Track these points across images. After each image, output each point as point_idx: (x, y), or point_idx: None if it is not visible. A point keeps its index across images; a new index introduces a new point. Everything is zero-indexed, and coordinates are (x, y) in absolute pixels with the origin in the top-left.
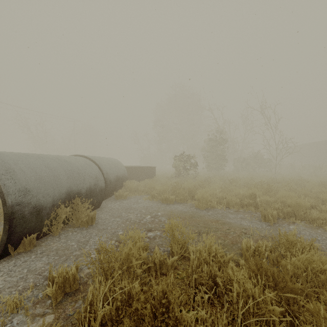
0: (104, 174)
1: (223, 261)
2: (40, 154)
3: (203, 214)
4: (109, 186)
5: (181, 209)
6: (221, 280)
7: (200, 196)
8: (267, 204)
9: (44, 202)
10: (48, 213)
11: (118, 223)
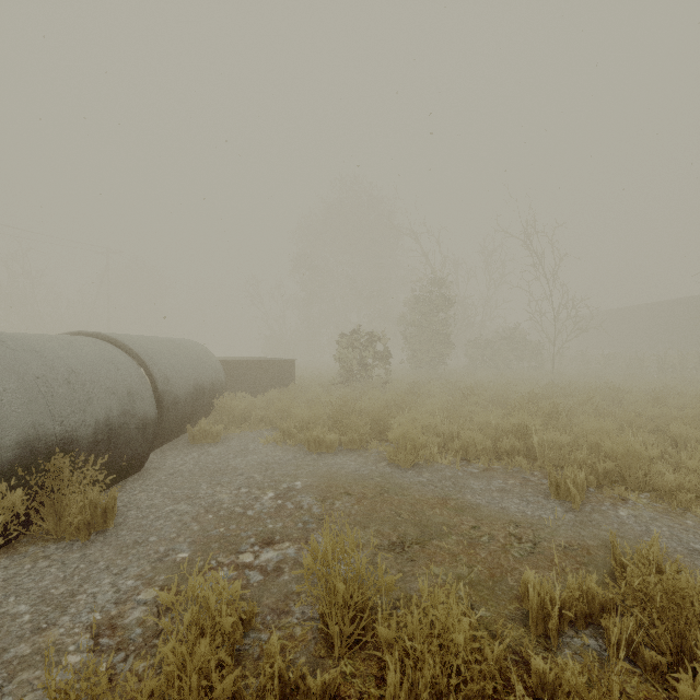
0: (158, 383)
1: (491, 691)
2: None
3: (409, 483)
4: (173, 411)
5: (353, 469)
6: None
7: (400, 435)
8: (556, 451)
9: None
10: None
11: (184, 519)
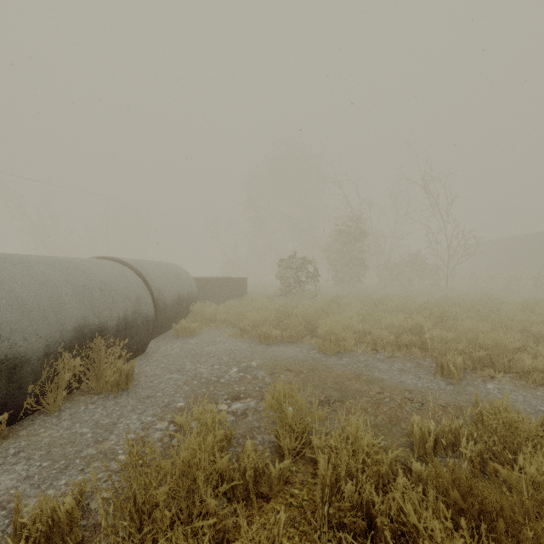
0: (154, 293)
1: (383, 471)
2: (26, 255)
3: (333, 364)
4: (163, 313)
5: (292, 355)
6: (385, 521)
7: (326, 331)
8: (443, 344)
9: (27, 349)
10: (36, 370)
11: (178, 383)
